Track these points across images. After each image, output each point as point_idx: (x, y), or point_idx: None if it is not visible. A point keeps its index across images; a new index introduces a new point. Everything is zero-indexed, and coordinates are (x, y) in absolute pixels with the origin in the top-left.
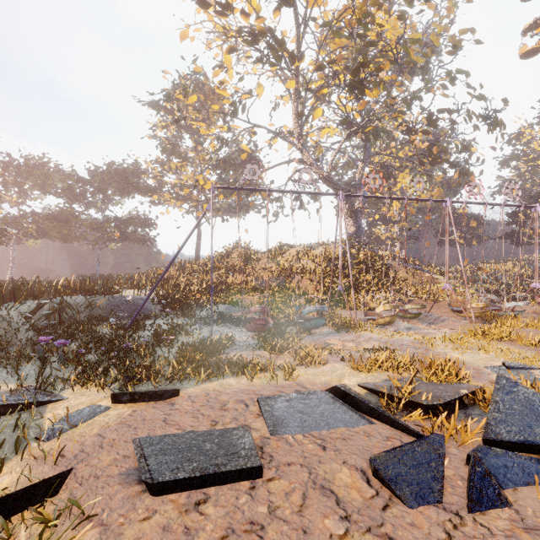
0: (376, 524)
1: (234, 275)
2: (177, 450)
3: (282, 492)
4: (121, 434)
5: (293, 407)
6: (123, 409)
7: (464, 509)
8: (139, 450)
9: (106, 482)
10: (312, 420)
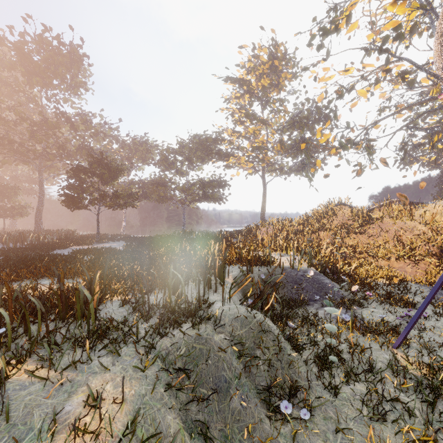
0: None
1: (350, 236)
2: None
3: None
4: None
5: None
6: None
7: None
8: None
9: None
10: None
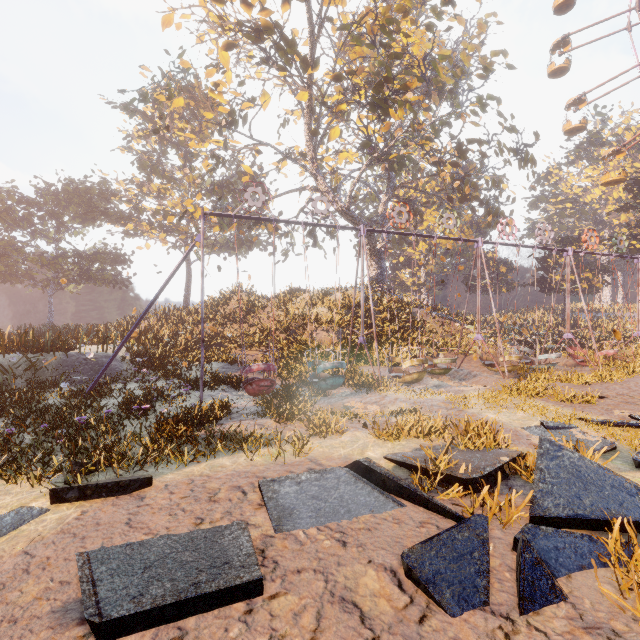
0: None
1: (233, 326)
2: (143, 565)
3: (289, 613)
4: (61, 548)
5: (304, 491)
6: (68, 511)
7: (515, 609)
8: (85, 572)
9: (28, 627)
10: (329, 507)
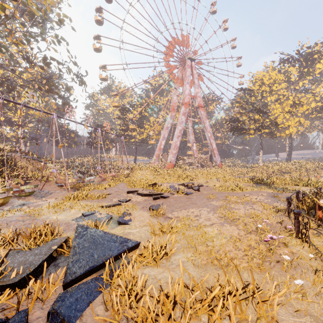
0: None
1: None
2: None
3: None
4: None
5: None
6: None
7: None
8: None
9: None
10: None
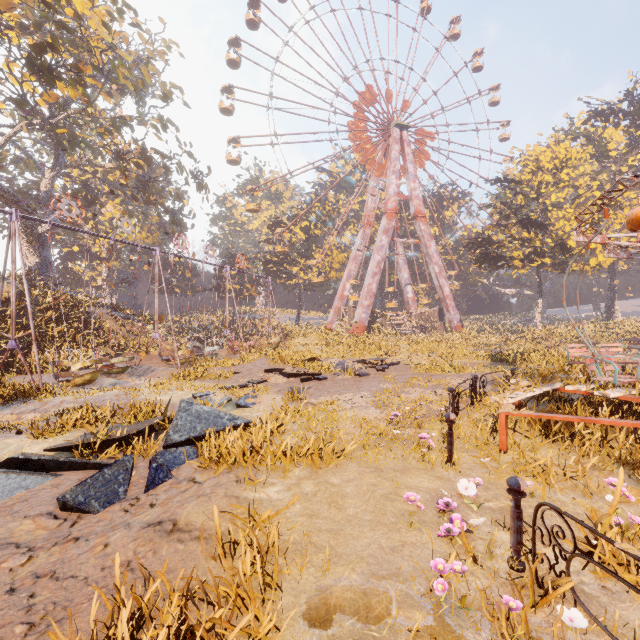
0: (64, 538)
1: None
2: None
3: None
4: None
5: None
6: None
7: (142, 493)
8: None
9: None
10: None
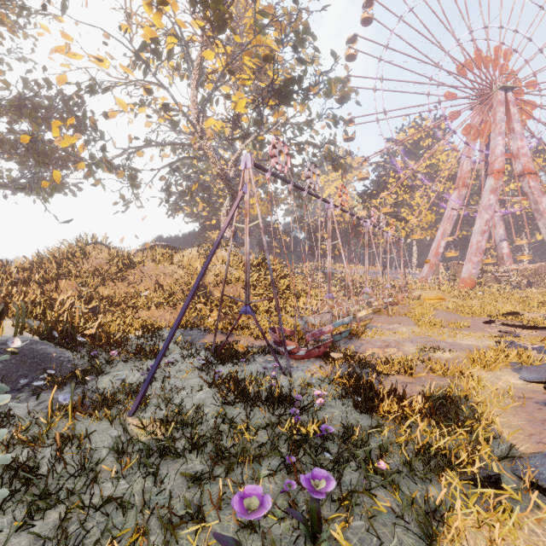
0: None
1: (107, 284)
2: None
3: None
4: None
5: None
6: None
7: None
8: None
9: None
10: None
